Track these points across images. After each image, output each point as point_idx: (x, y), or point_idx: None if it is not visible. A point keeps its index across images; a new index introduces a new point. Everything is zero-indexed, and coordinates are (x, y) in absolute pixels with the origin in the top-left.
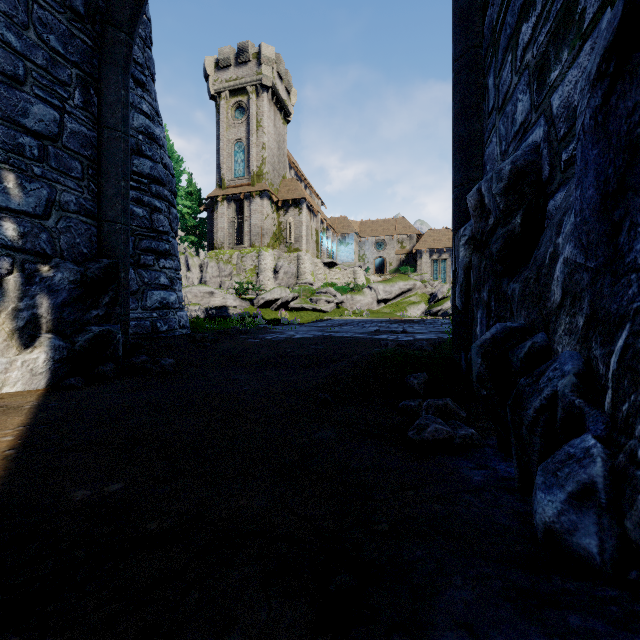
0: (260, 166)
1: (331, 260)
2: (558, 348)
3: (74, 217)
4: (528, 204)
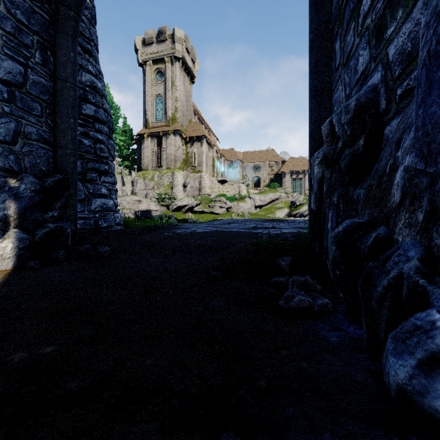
0: (174, 113)
1: (223, 178)
2: (398, 238)
3: (35, 144)
4: (369, 130)
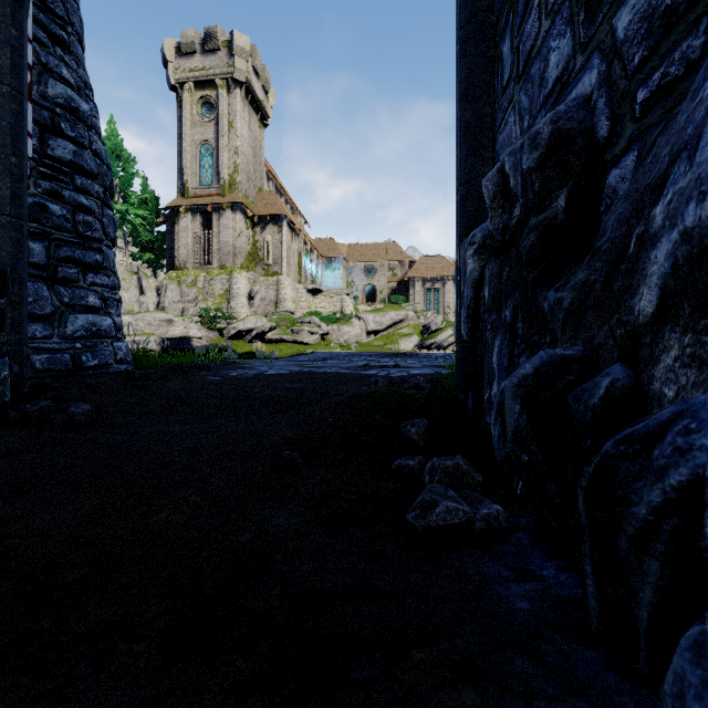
0: (232, 174)
1: (315, 286)
2: (663, 389)
3: None
4: (575, 180)
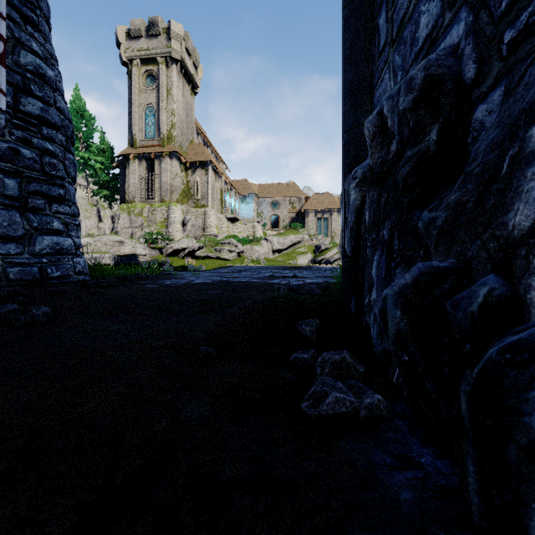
0: (170, 130)
1: (234, 216)
2: None
3: None
4: (445, 117)
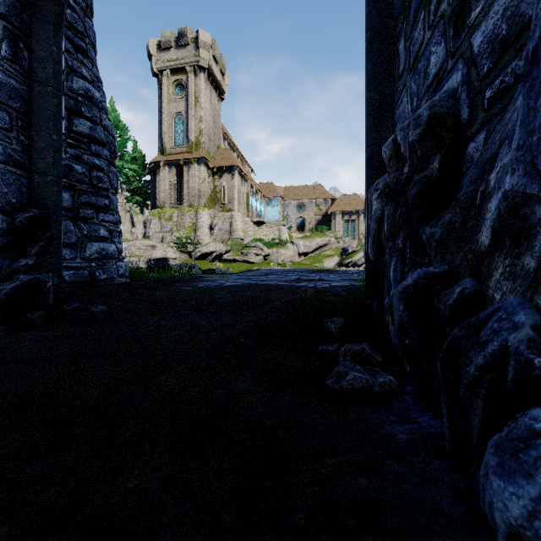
0: (198, 136)
1: (259, 219)
2: (494, 294)
3: (1, 167)
4: (446, 149)
